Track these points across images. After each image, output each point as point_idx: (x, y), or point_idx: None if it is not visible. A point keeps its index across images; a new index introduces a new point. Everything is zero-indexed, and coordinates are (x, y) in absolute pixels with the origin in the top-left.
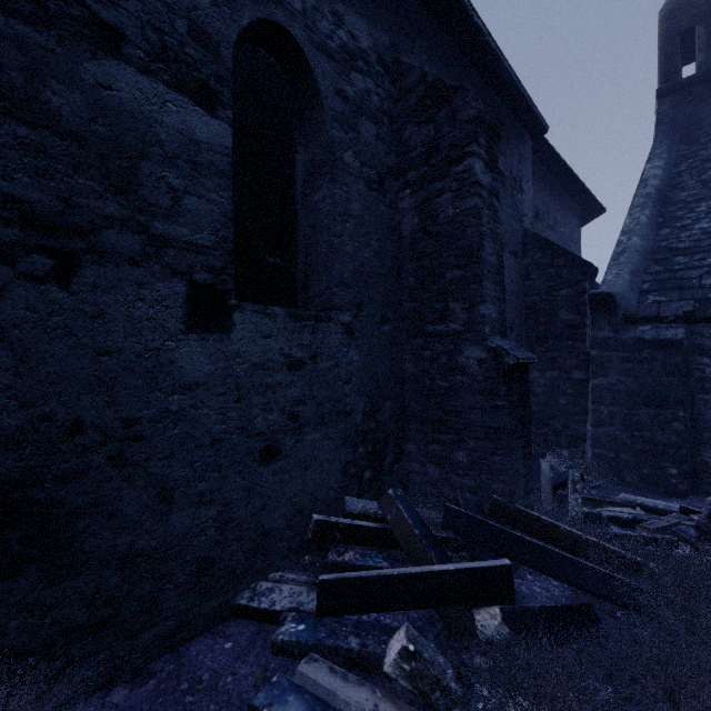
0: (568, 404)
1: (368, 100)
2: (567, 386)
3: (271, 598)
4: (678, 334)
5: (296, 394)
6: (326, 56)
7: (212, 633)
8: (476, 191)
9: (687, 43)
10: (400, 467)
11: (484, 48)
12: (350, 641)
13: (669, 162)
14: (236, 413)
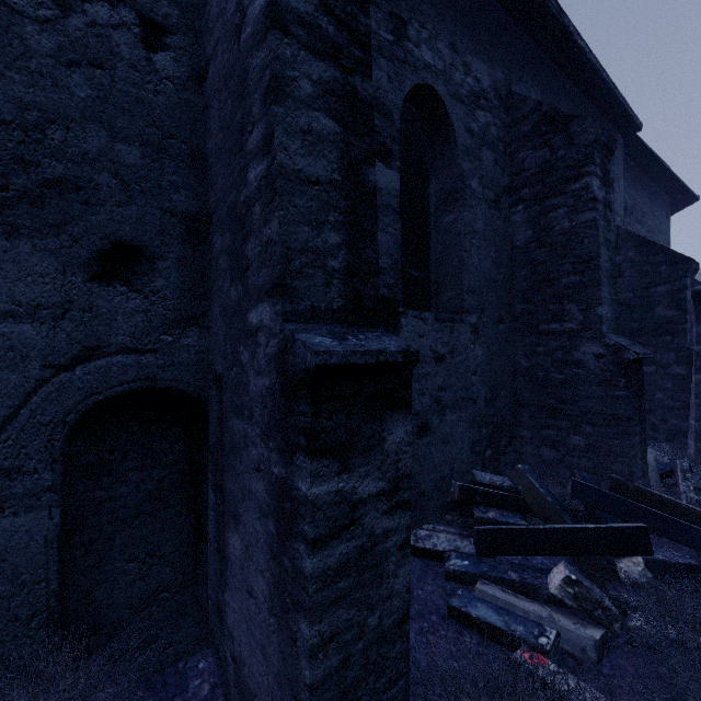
0: (666, 399)
1: (488, 132)
2: (664, 381)
3: (432, 541)
4: None
5: (439, 383)
6: (458, 102)
7: None
8: (593, 206)
9: None
10: (512, 449)
11: (584, 64)
12: (510, 574)
13: None
14: None
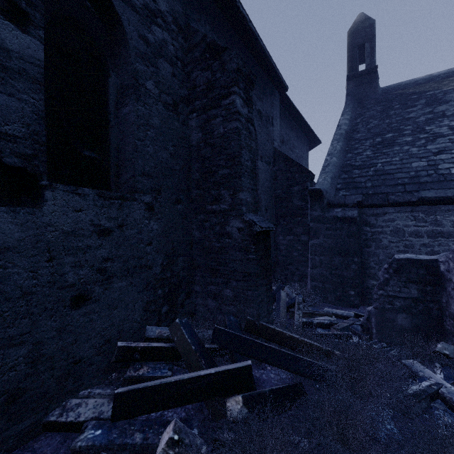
0: (298, 256)
1: (165, 47)
2: (298, 244)
3: (78, 411)
4: (354, 214)
5: (104, 254)
6: (131, 8)
7: (22, 449)
8: (237, 117)
9: (361, 52)
10: (190, 301)
11: (248, 30)
12: (135, 437)
13: (352, 117)
14: (47, 270)
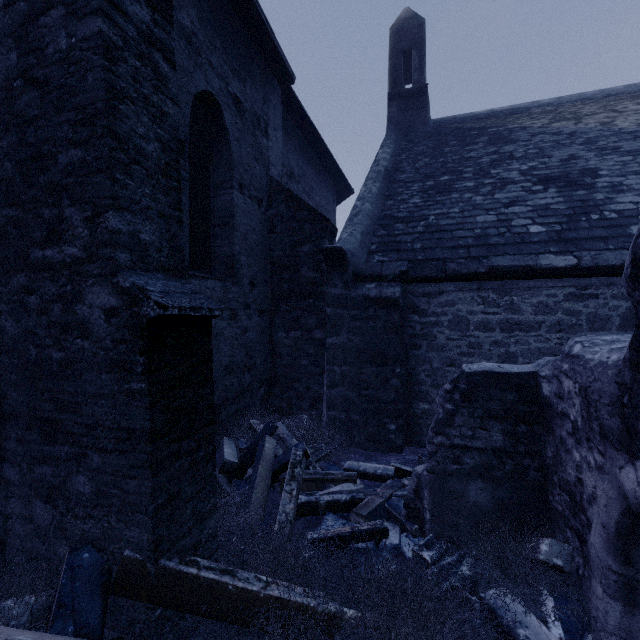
0: (310, 365)
1: None
2: (309, 346)
3: None
4: (396, 292)
5: None
6: None
7: None
8: (99, 5)
9: (407, 64)
10: None
11: None
12: None
13: (395, 151)
14: None
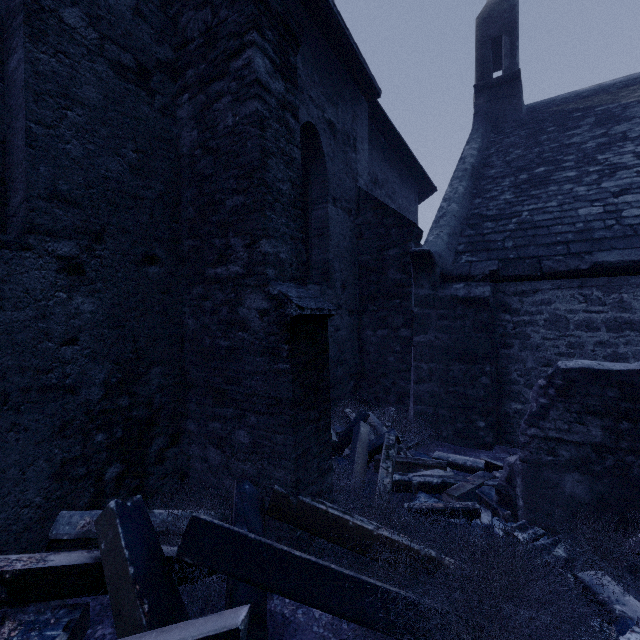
0: (396, 362)
1: None
2: (395, 343)
3: None
4: (485, 292)
5: None
6: None
7: None
8: (256, 92)
9: (496, 51)
10: (179, 450)
11: None
12: None
13: (482, 146)
14: None
